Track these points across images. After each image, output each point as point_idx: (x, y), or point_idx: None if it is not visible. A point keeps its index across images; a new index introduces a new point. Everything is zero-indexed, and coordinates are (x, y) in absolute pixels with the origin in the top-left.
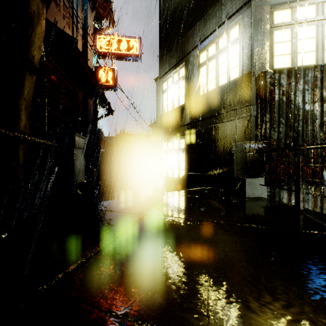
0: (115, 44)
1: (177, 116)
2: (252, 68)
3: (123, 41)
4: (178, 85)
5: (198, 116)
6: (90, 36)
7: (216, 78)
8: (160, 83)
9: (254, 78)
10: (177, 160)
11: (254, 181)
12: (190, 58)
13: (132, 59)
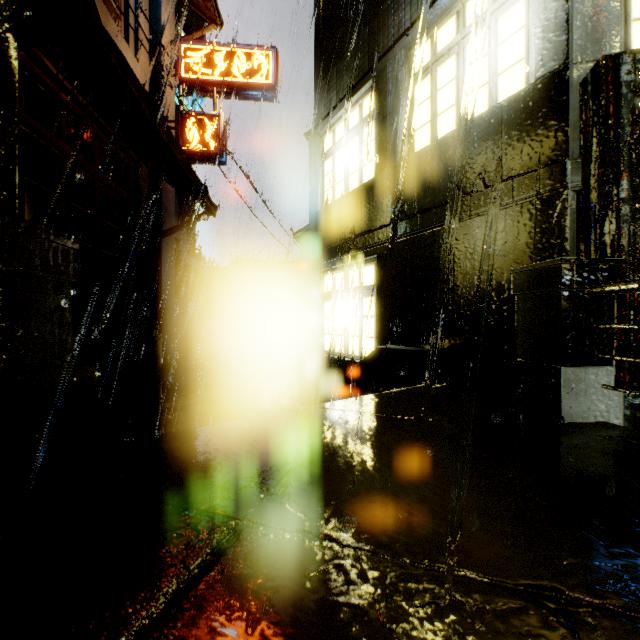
0: (221, 62)
1: (357, 210)
2: (569, 54)
3: (238, 55)
4: (359, 135)
5: (409, 204)
6: (167, 46)
7: (459, 104)
8: (316, 136)
9: (575, 84)
10: (355, 314)
11: (585, 375)
12: (388, 64)
13: (258, 96)
